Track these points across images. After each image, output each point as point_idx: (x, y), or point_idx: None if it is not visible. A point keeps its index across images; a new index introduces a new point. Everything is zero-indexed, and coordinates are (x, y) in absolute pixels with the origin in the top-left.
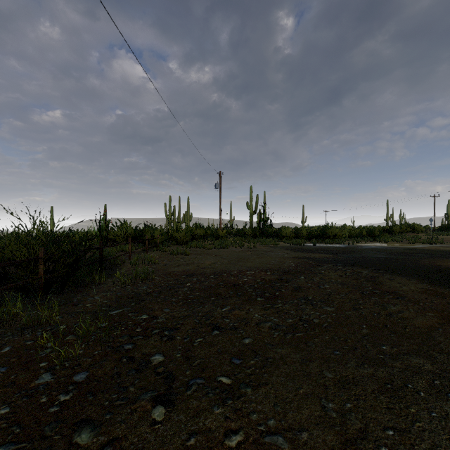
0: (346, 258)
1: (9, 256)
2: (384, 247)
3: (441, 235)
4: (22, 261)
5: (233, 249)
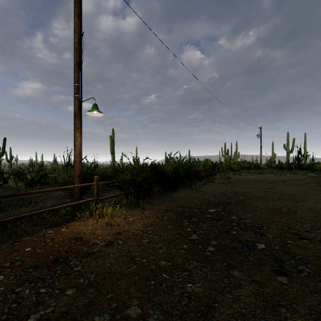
0: None
1: (197, 169)
2: None
3: None
4: (201, 170)
5: (267, 175)
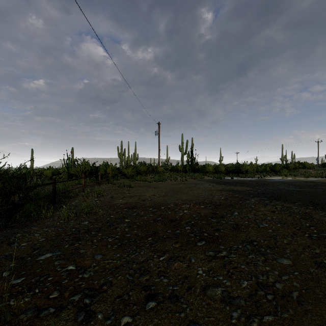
0: (265, 191)
1: None
2: (287, 180)
3: None
4: None
5: (169, 182)
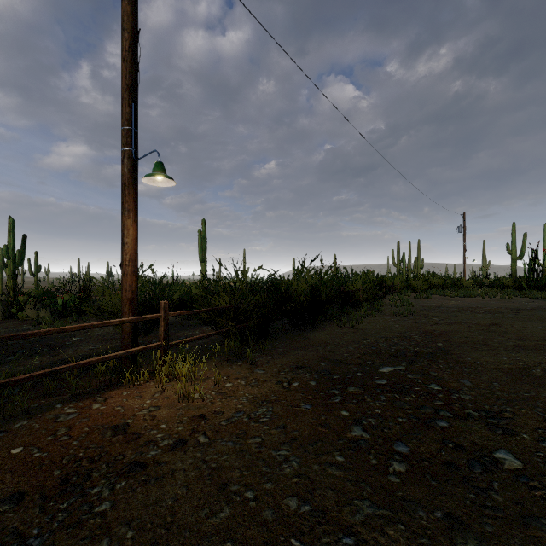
0: None
1: (352, 288)
2: None
3: None
4: (358, 290)
5: (478, 299)
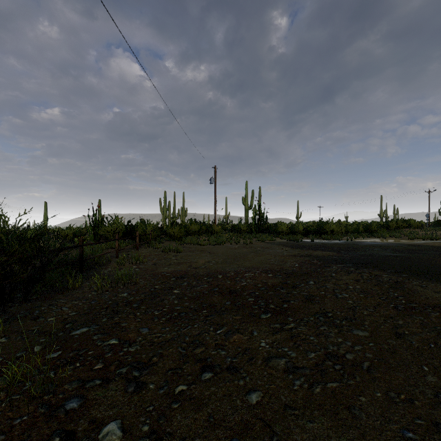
0: (353, 256)
1: None
2: (385, 243)
3: (439, 231)
4: None
5: (228, 246)
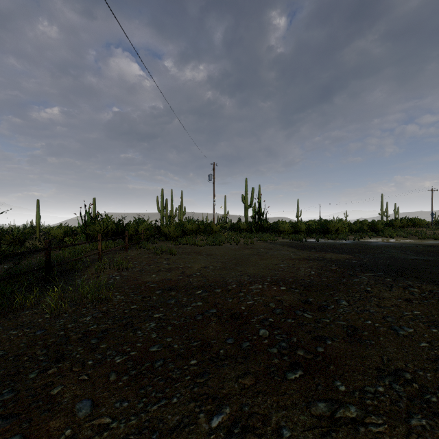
0: (375, 260)
1: None
2: (397, 243)
3: None
4: None
5: (228, 247)
